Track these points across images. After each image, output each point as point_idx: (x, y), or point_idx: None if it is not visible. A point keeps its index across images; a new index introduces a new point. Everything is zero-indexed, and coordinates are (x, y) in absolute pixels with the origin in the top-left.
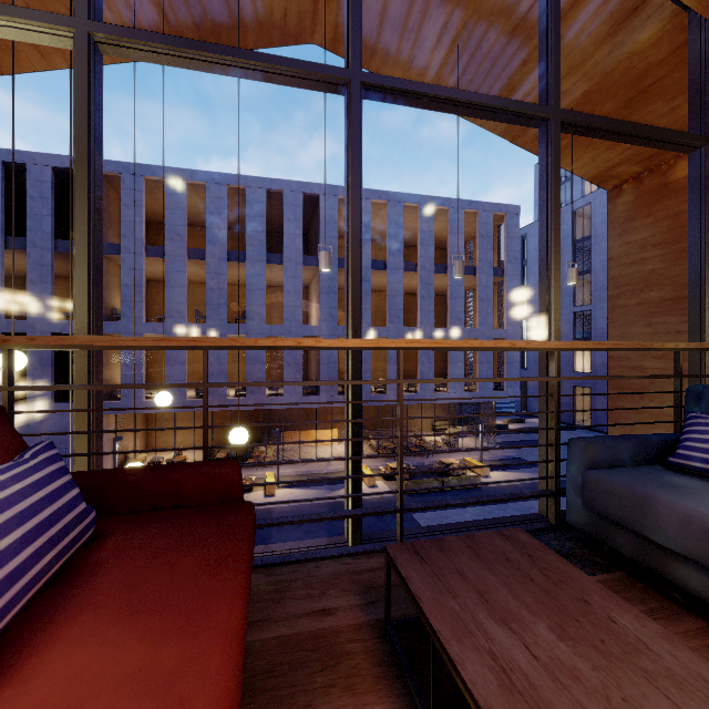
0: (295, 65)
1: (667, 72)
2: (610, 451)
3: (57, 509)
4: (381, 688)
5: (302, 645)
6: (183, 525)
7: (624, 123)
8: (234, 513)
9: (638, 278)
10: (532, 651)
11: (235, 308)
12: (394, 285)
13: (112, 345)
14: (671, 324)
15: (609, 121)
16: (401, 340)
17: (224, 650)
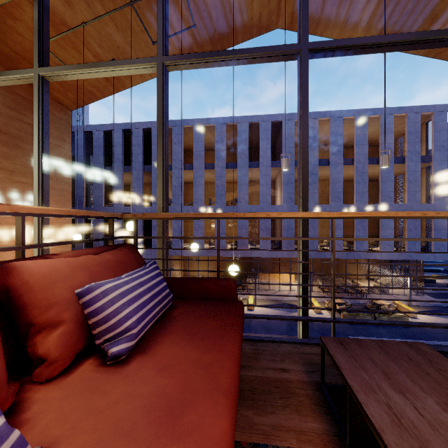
0: (266, 50)
1: None
2: None
3: (160, 289)
4: (316, 416)
5: (270, 383)
6: (209, 307)
7: None
8: (233, 305)
9: None
10: (419, 411)
11: (230, 196)
12: (335, 175)
13: (176, 217)
14: None
15: None
16: (334, 212)
17: (231, 361)
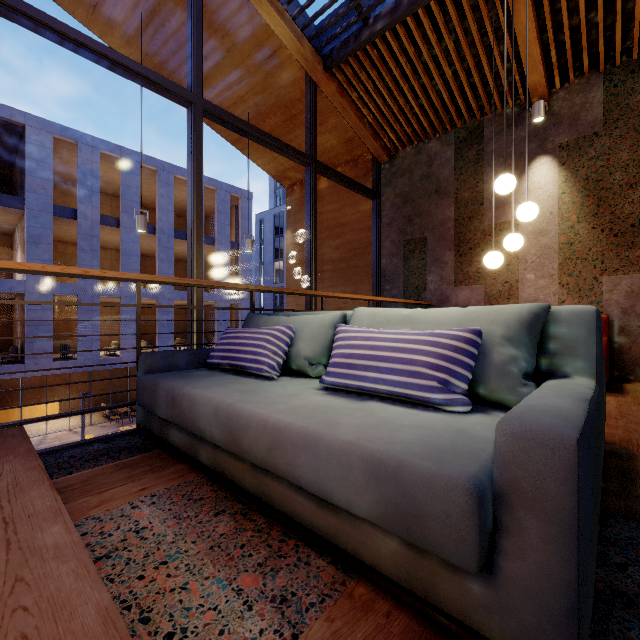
0: None
1: (303, 109)
2: (168, 359)
3: None
4: None
5: None
6: None
7: (256, 129)
8: None
9: (302, 255)
10: None
11: None
12: (129, 244)
13: None
14: (318, 288)
15: (245, 123)
16: None
17: None
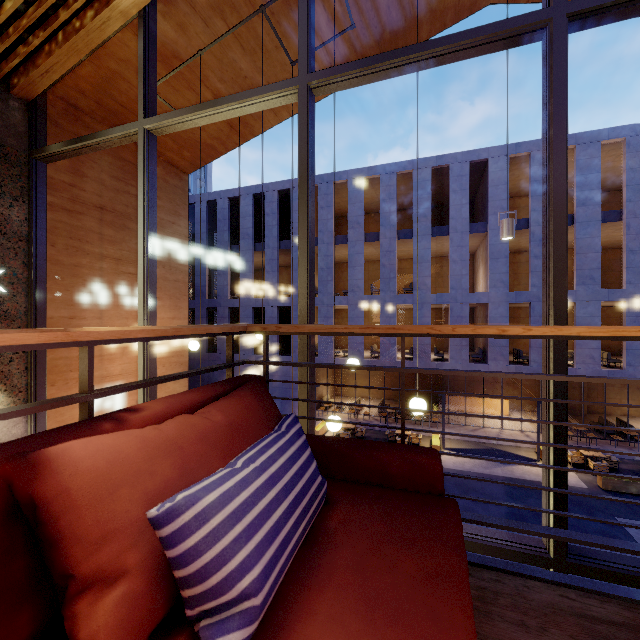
0: (481, 33)
1: None
2: None
3: (305, 481)
4: None
5: None
6: (394, 512)
7: None
8: (441, 511)
9: None
10: None
11: (402, 280)
12: (586, 240)
13: (329, 332)
14: None
15: None
16: None
17: None
